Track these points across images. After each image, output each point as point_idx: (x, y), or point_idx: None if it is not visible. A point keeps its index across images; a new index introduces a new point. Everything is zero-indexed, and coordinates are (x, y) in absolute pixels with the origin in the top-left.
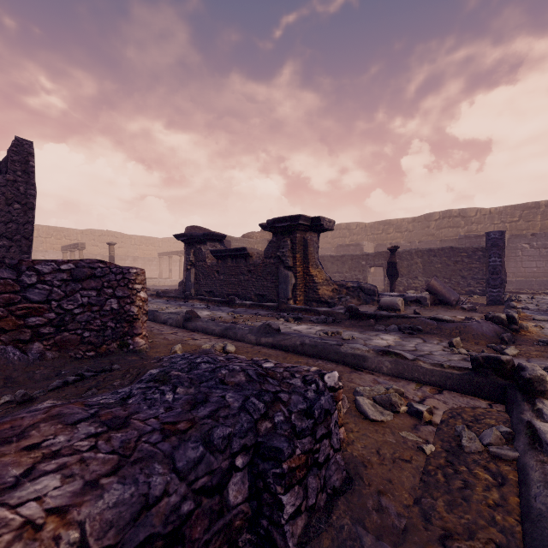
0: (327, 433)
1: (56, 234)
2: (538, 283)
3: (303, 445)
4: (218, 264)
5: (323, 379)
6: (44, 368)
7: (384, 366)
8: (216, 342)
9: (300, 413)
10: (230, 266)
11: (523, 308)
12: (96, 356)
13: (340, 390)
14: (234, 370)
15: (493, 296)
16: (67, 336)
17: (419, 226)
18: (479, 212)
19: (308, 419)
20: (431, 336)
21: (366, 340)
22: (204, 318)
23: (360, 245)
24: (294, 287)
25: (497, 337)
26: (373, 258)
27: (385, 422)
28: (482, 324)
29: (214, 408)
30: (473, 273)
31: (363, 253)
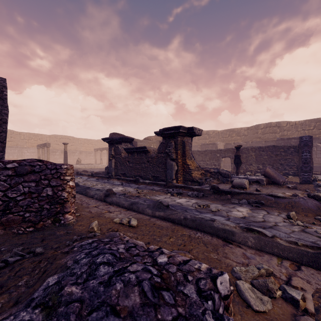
0: None
1: (34, 137)
2: None
3: None
4: (129, 156)
5: (216, 287)
6: None
7: (249, 241)
8: (124, 214)
9: None
10: (136, 158)
11: None
12: (34, 231)
13: (231, 295)
14: (129, 282)
15: (305, 178)
16: (11, 217)
17: (251, 132)
18: (289, 124)
19: None
20: (271, 209)
21: (227, 211)
22: (118, 192)
23: (216, 144)
24: (177, 172)
25: (319, 211)
26: (224, 152)
27: (267, 312)
28: (307, 201)
29: None
30: (288, 162)
31: (218, 149)
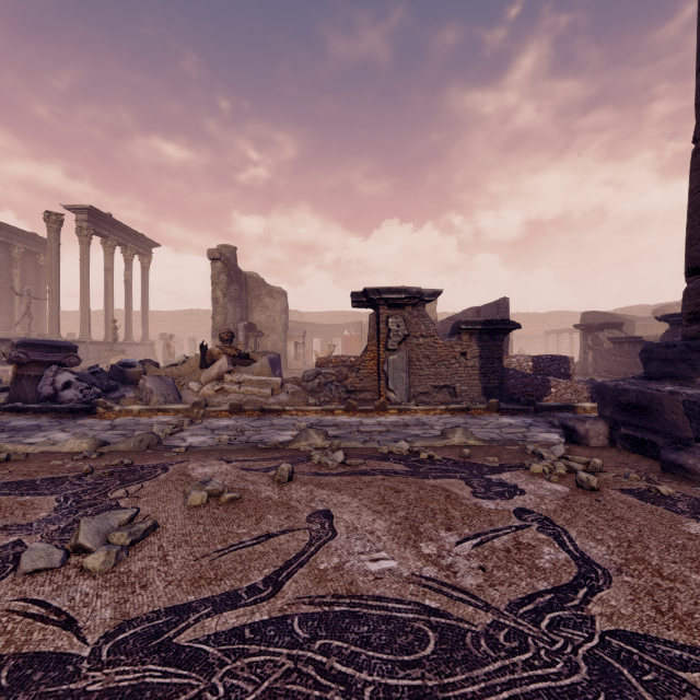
0: None
1: None
2: None
3: None
4: (615, 348)
5: None
6: None
7: None
8: None
9: None
10: (626, 350)
11: None
12: None
13: None
14: None
15: None
16: None
17: None
18: None
19: None
20: None
21: None
22: None
23: None
24: None
25: None
26: None
27: None
28: None
29: None
30: None
31: None
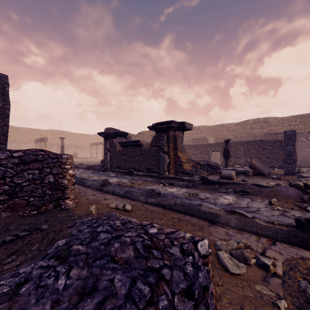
0: (205, 309)
1: (31, 132)
2: None
3: None
4: (123, 150)
5: (197, 248)
6: None
7: (232, 222)
8: (119, 201)
9: (182, 294)
10: (130, 151)
11: (307, 177)
12: (38, 214)
13: (210, 256)
14: (125, 243)
15: (289, 170)
16: (17, 201)
17: (240, 127)
18: (276, 119)
19: (189, 301)
20: (255, 197)
21: (214, 199)
22: (114, 183)
23: (206, 138)
24: (169, 164)
25: (299, 198)
26: (214, 146)
27: (242, 275)
28: (288, 189)
29: (101, 299)
30: (274, 155)
31: (208, 143)
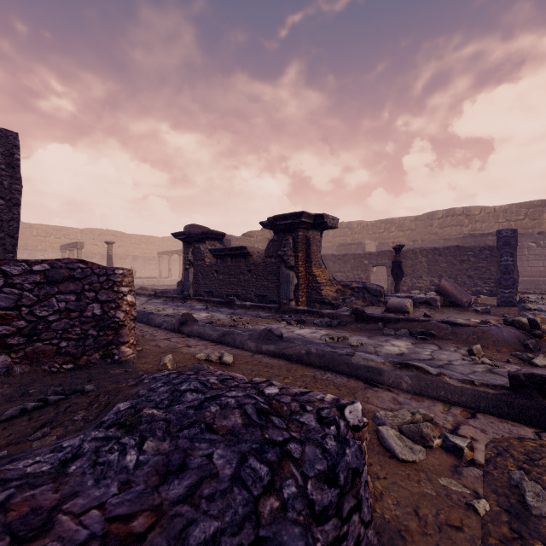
0: (356, 505)
1: (55, 233)
2: (545, 283)
3: (326, 536)
4: (217, 263)
5: (343, 416)
6: (10, 386)
7: (404, 382)
8: (212, 349)
9: (320, 479)
10: (230, 266)
11: (536, 310)
12: (74, 369)
13: (364, 428)
14: (227, 405)
15: (505, 297)
16: (40, 346)
17: (422, 225)
18: (484, 211)
19: (331, 489)
20: (446, 342)
21: (375, 346)
22: (201, 320)
23: (362, 244)
24: (297, 287)
25: (519, 344)
26: (376, 257)
27: (418, 463)
28: (502, 329)
29: (194, 481)
30: (480, 273)
31: (366, 252)
